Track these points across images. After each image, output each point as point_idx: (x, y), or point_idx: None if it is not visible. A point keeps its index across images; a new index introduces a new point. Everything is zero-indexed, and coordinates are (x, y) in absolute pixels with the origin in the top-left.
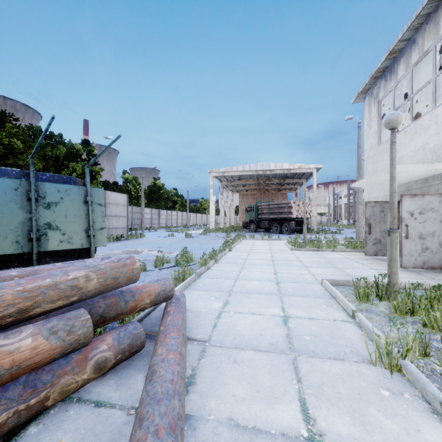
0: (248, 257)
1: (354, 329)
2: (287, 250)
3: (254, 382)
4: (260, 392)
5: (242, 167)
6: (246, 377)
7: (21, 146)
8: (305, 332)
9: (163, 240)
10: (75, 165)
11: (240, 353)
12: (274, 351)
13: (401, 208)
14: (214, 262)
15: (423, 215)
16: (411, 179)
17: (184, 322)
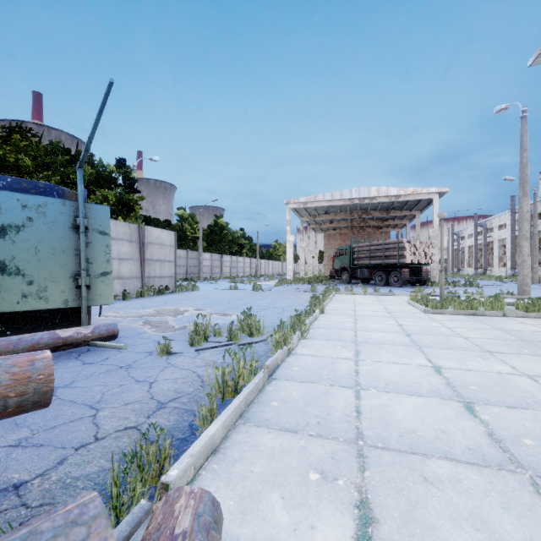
0: (358, 325)
1: None
2: (418, 312)
3: None
4: None
5: (331, 195)
6: None
7: (29, 163)
8: None
9: (221, 294)
10: (105, 191)
11: None
12: None
13: None
14: (299, 335)
15: None
16: None
17: None
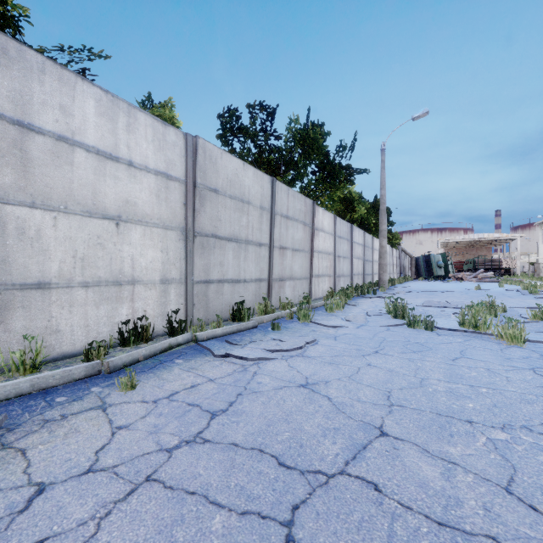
0: None
1: None
2: None
3: None
4: None
5: (463, 237)
6: None
7: None
8: None
9: None
10: None
11: None
12: None
13: (539, 266)
14: None
15: None
16: None
17: None
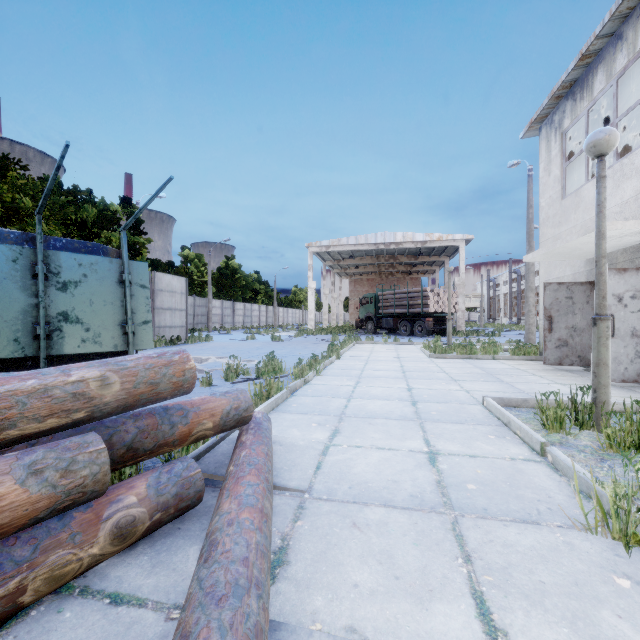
0: (366, 367)
1: (547, 473)
2: (424, 357)
3: (389, 562)
4: (400, 580)
5: (355, 239)
6: (376, 552)
7: (29, 204)
8: (467, 477)
9: (239, 345)
10: (110, 234)
11: (363, 512)
12: (419, 509)
13: None
14: (315, 373)
15: (638, 301)
16: (617, 248)
17: (268, 460)
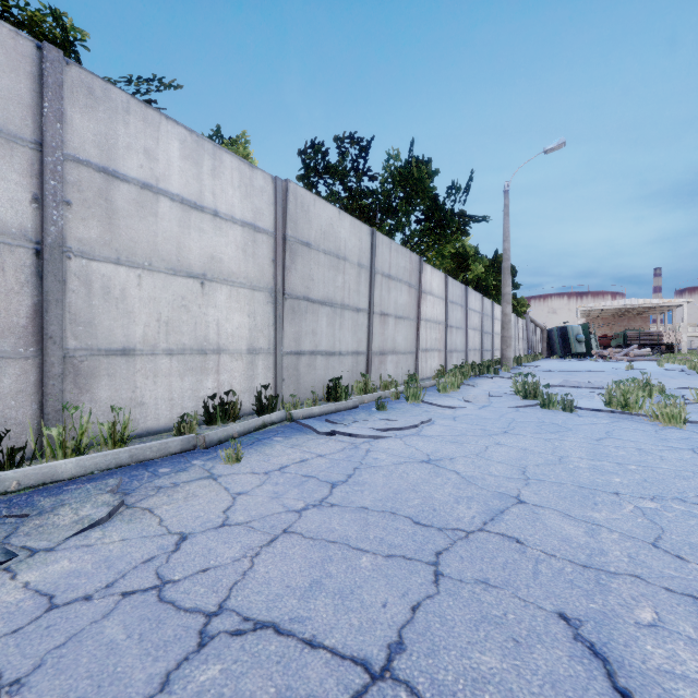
0: None
1: None
2: None
3: None
4: None
5: (610, 303)
6: None
7: None
8: None
9: None
10: None
11: None
12: None
13: None
14: None
15: None
16: None
17: None
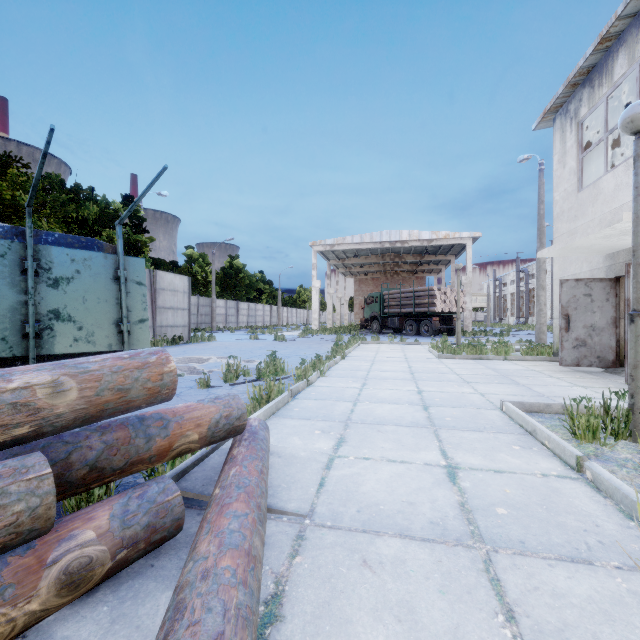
0: (373, 367)
1: (588, 494)
2: (432, 358)
3: (411, 619)
4: None
5: (360, 237)
6: (392, 604)
7: None
8: (495, 499)
9: (241, 344)
10: (112, 232)
11: (374, 544)
12: (442, 541)
13: (629, 286)
14: (319, 374)
15: None
16: None
17: (262, 479)
